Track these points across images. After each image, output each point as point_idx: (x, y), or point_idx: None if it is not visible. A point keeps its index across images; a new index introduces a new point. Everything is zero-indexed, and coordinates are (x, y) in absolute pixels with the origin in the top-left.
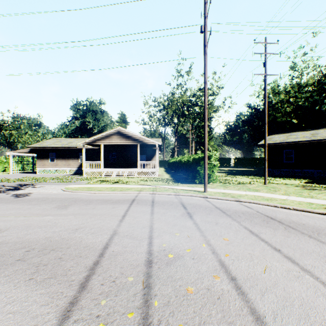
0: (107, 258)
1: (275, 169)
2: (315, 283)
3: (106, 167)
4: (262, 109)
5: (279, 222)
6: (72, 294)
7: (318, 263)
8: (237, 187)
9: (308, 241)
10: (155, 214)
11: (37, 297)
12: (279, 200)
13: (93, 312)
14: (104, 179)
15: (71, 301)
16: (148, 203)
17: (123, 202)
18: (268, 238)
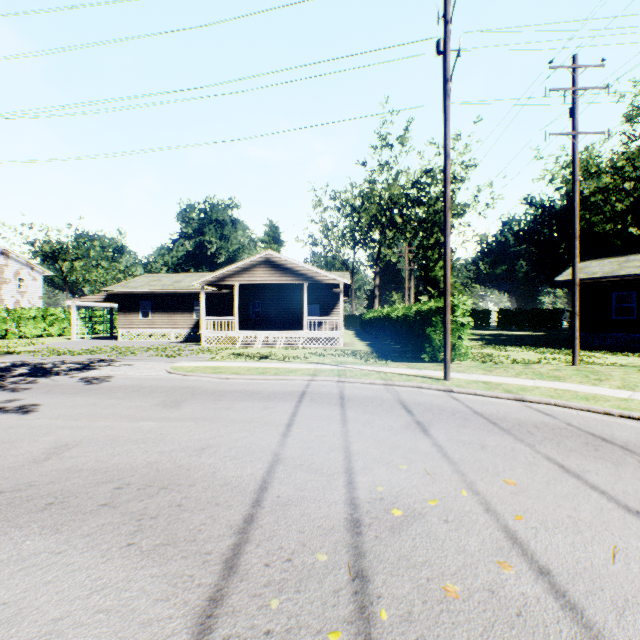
0: (268, 510)
1: (592, 334)
2: None
3: (243, 328)
4: (560, 207)
5: (624, 450)
6: (210, 580)
7: None
8: (512, 371)
9: None
10: (351, 424)
11: (146, 582)
12: (614, 401)
13: (258, 623)
14: (240, 351)
15: (210, 595)
16: (334, 400)
17: (283, 397)
18: (606, 483)
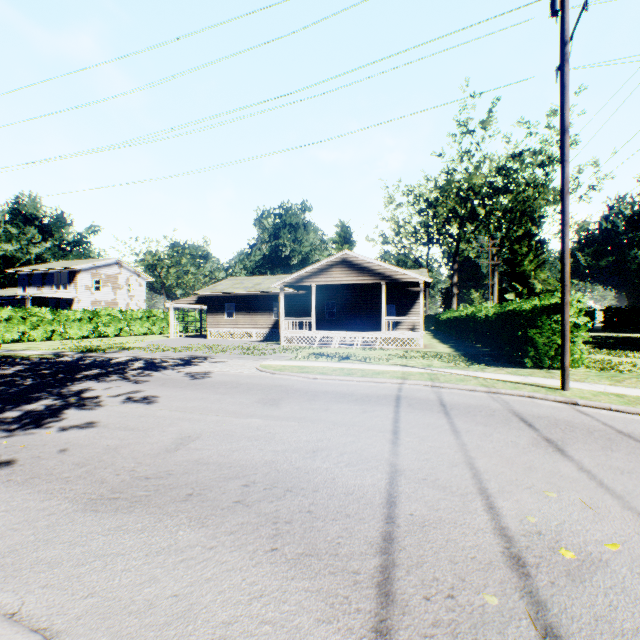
0: (405, 530)
1: None
2: None
3: (319, 328)
4: None
5: None
6: (368, 607)
7: None
8: None
9: None
10: (464, 435)
11: (301, 596)
12: None
13: None
14: (319, 351)
15: (374, 626)
16: (434, 407)
17: (378, 401)
18: None
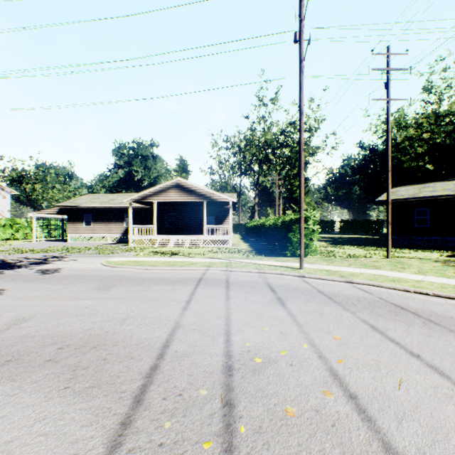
0: (168, 361)
1: (401, 237)
2: None
3: (161, 233)
4: (381, 150)
5: (414, 314)
6: (123, 411)
7: None
8: (346, 262)
9: None
10: (232, 300)
11: (76, 413)
12: (411, 282)
13: (154, 438)
14: (157, 250)
15: (122, 421)
16: (221, 284)
17: (186, 282)
18: (400, 337)
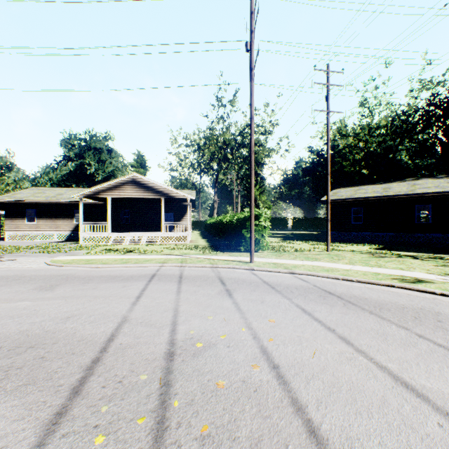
0: (112, 353)
1: (341, 233)
2: (368, 365)
3: (115, 230)
4: None
5: (339, 298)
6: (59, 402)
7: (375, 342)
8: (292, 256)
9: (368, 318)
10: (183, 293)
11: (7, 410)
12: (341, 271)
13: (90, 422)
14: (111, 247)
15: (57, 411)
16: (175, 279)
17: (138, 278)
18: (323, 316)
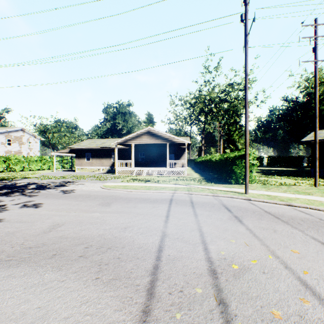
0: (165, 262)
1: (323, 169)
2: None
3: (136, 166)
4: (302, 101)
5: None
6: (141, 301)
7: None
8: (281, 189)
9: None
10: (199, 216)
11: (108, 299)
12: None
13: None
14: (135, 178)
15: (143, 309)
16: (188, 204)
17: (161, 201)
18: None
